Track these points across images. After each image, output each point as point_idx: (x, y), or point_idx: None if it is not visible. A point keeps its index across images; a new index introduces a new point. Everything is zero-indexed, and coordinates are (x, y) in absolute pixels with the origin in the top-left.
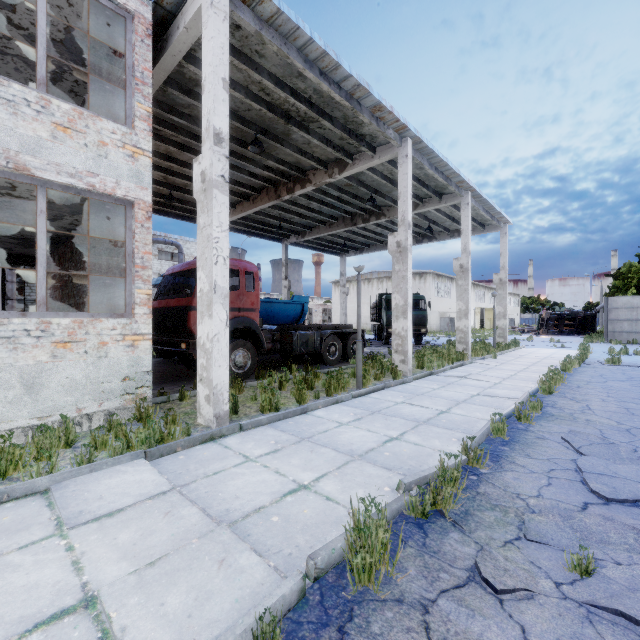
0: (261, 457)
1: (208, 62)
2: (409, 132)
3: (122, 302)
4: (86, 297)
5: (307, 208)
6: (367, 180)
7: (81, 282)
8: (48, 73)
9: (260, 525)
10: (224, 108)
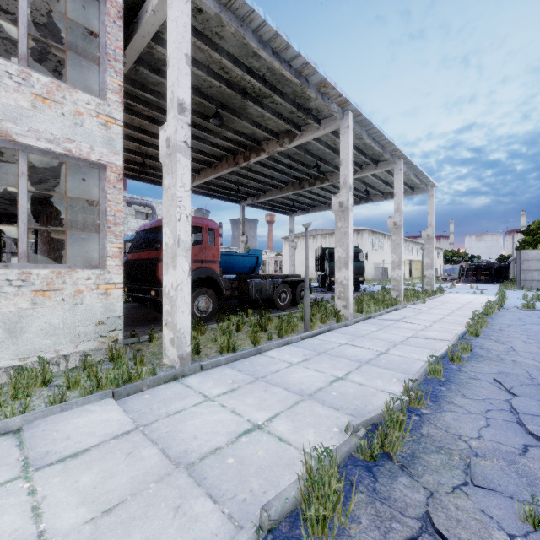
0: (219, 396)
1: (172, 40)
2: (350, 106)
3: (97, 255)
4: (68, 250)
5: (261, 174)
6: (313, 149)
7: (64, 237)
8: (34, 54)
9: (216, 467)
10: (187, 81)
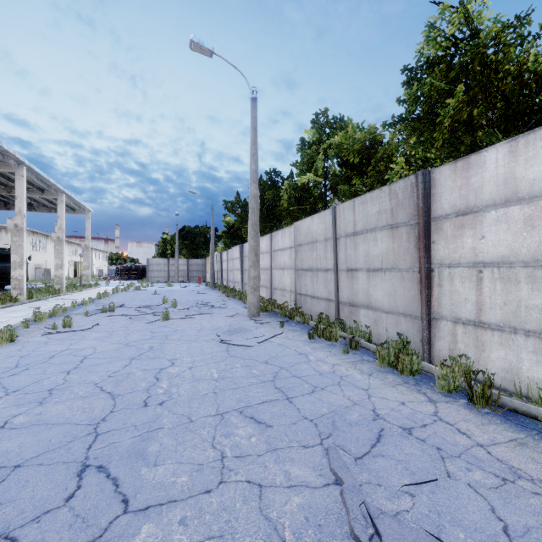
0: None
1: None
2: (25, 164)
3: None
4: None
5: None
6: None
7: None
8: None
9: None
10: None
